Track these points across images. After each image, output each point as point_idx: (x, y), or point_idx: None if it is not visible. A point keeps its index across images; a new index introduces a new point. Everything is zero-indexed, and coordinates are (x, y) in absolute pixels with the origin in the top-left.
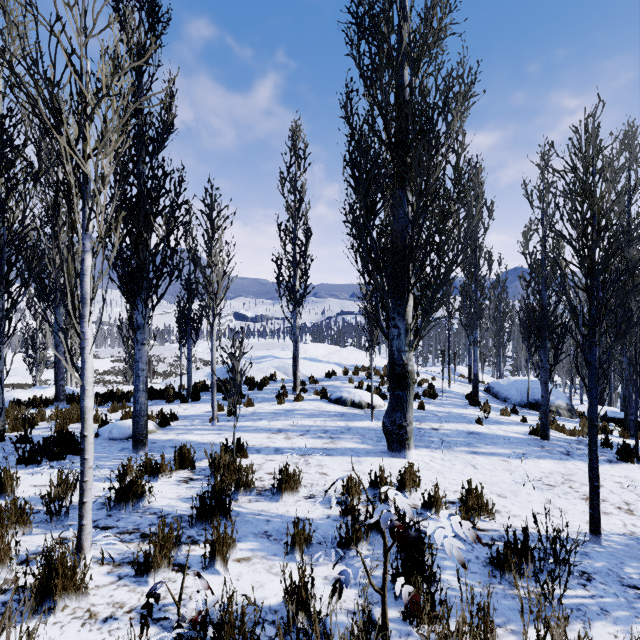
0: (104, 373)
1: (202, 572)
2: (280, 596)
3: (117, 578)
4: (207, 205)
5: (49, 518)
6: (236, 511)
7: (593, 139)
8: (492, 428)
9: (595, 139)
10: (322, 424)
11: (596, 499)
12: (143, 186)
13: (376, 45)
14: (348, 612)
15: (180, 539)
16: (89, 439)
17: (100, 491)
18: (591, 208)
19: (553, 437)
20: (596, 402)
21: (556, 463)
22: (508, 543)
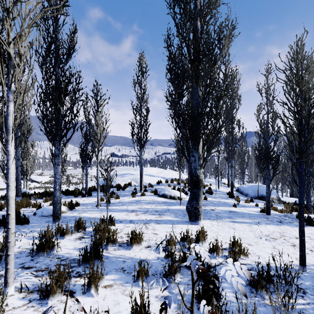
0: (45, 183)
1: (82, 295)
2: (129, 310)
3: (28, 301)
4: (94, 93)
5: None
6: (106, 256)
7: (301, 51)
8: (241, 209)
9: (302, 52)
10: (155, 207)
11: (303, 246)
12: (58, 79)
13: (183, 8)
14: None
15: (70, 275)
16: (11, 216)
17: (29, 245)
18: (301, 88)
19: (272, 213)
20: (303, 194)
21: (275, 227)
22: (258, 272)
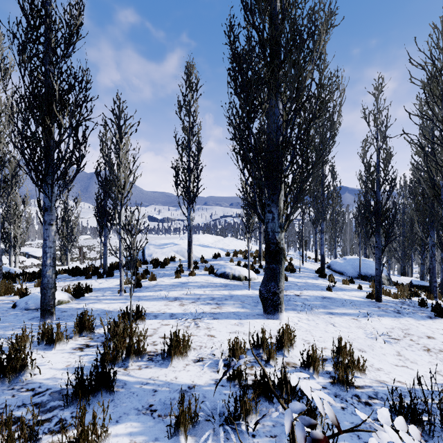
0: None
1: None
2: None
3: None
4: (115, 114)
5: None
6: (123, 381)
7: None
8: (339, 294)
9: None
10: (210, 293)
11: None
12: (47, 79)
13: None
14: None
15: (37, 433)
16: None
17: None
18: None
19: (383, 299)
20: None
21: (393, 320)
22: (392, 405)
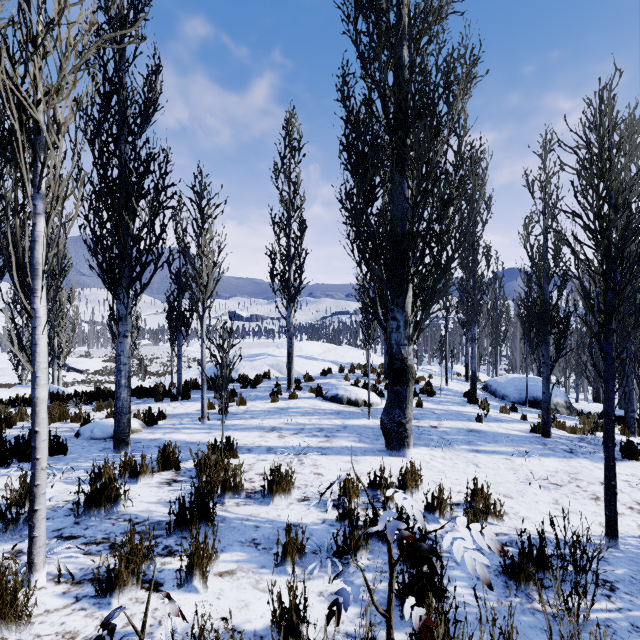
0: (96, 373)
1: (177, 590)
2: (267, 618)
3: (73, 600)
4: (196, 193)
5: (3, 527)
6: (222, 516)
7: (609, 111)
8: (492, 426)
9: (611, 111)
10: (317, 422)
11: (613, 499)
12: (124, 165)
13: (374, 22)
14: (347, 636)
15: (153, 551)
16: (41, 435)
17: (70, 495)
18: (608, 185)
19: (554, 435)
20: (613, 395)
21: (560, 461)
22: (522, 549)
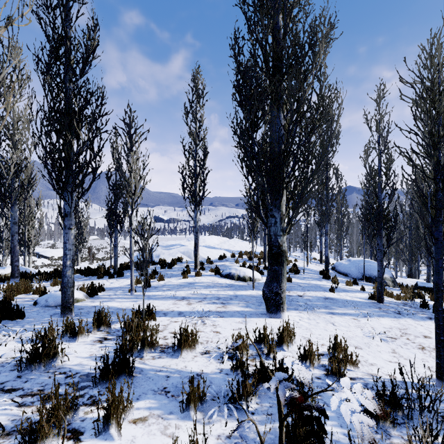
0: (59, 259)
1: (95, 438)
2: None
3: None
4: (126, 124)
5: None
6: (140, 368)
7: (439, 54)
8: (341, 295)
9: (440, 54)
10: (216, 293)
11: (442, 351)
12: (68, 98)
13: None
14: None
15: (77, 403)
16: None
17: (18, 352)
18: (439, 110)
19: (385, 301)
20: (442, 271)
21: (393, 320)
22: (377, 392)
